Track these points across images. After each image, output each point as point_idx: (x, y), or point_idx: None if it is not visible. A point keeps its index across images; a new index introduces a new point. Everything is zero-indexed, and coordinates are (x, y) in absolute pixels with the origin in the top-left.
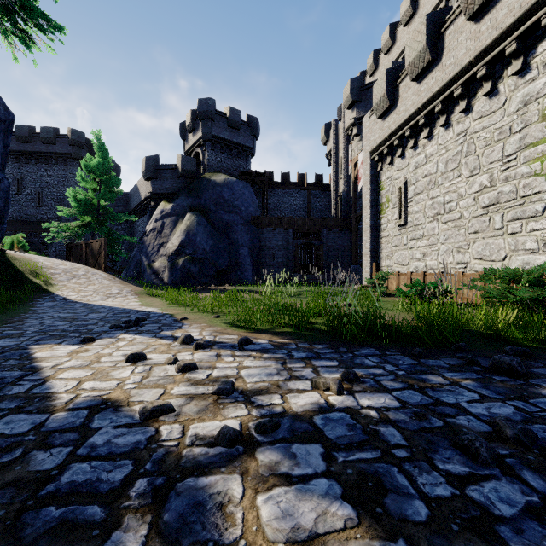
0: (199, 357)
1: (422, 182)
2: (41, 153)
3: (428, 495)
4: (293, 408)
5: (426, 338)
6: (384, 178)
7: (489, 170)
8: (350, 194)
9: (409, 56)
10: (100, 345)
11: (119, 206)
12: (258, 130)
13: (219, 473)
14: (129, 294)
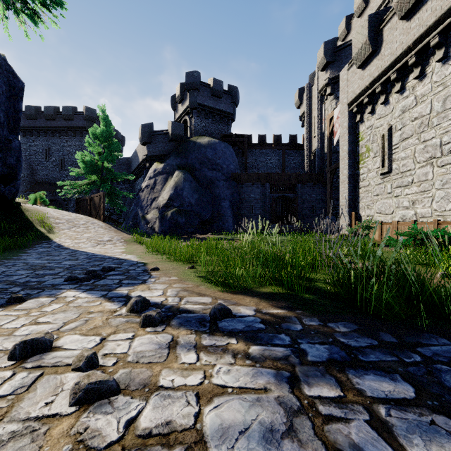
0: (139, 346)
1: (411, 126)
2: (63, 127)
3: None
4: None
5: None
6: (363, 128)
7: None
8: (323, 151)
9: None
10: (21, 309)
11: (123, 168)
12: (237, 97)
13: None
14: (118, 242)
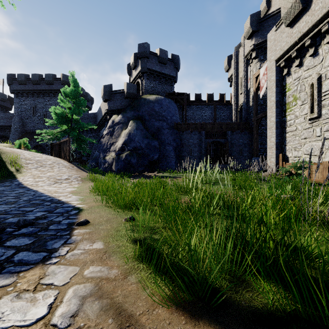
0: None
1: None
2: (45, 90)
3: None
4: None
5: None
6: (290, 80)
7: None
8: (248, 104)
9: None
10: None
11: (91, 121)
12: (179, 64)
13: None
14: (74, 180)
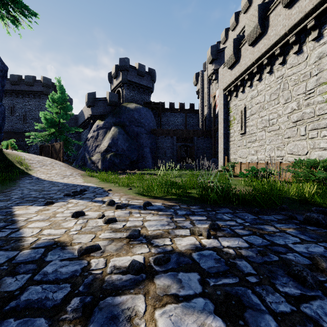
0: (118, 213)
1: (255, 107)
2: (25, 91)
3: (275, 311)
4: (178, 247)
5: (261, 202)
6: (232, 105)
7: (297, 99)
8: (211, 115)
9: (247, 30)
10: (56, 206)
11: (72, 123)
12: (155, 77)
13: (129, 294)
14: (77, 175)
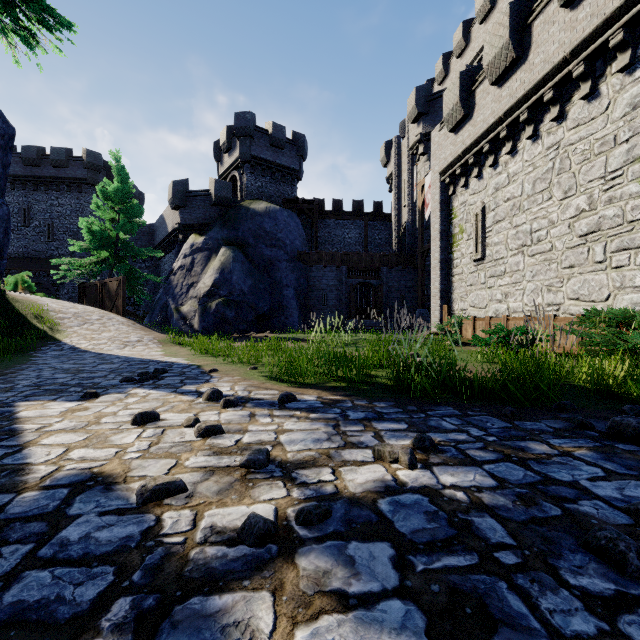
0: (227, 417)
1: (504, 208)
2: (51, 178)
3: (561, 631)
4: (348, 487)
5: (518, 394)
6: (457, 204)
7: (587, 190)
8: (415, 225)
9: (487, 55)
10: (104, 401)
11: (143, 240)
12: (305, 149)
13: (240, 590)
14: (150, 343)
